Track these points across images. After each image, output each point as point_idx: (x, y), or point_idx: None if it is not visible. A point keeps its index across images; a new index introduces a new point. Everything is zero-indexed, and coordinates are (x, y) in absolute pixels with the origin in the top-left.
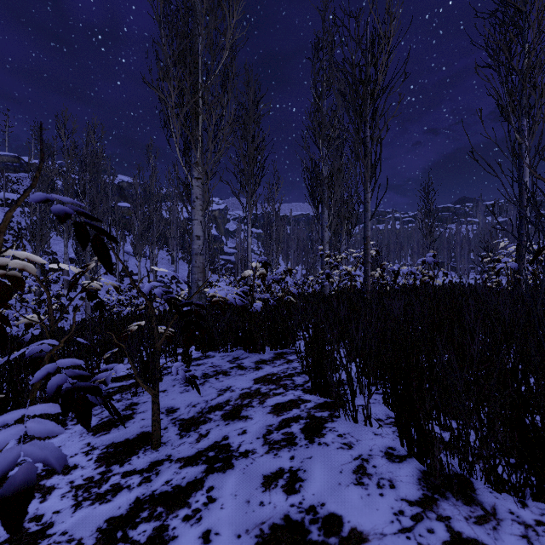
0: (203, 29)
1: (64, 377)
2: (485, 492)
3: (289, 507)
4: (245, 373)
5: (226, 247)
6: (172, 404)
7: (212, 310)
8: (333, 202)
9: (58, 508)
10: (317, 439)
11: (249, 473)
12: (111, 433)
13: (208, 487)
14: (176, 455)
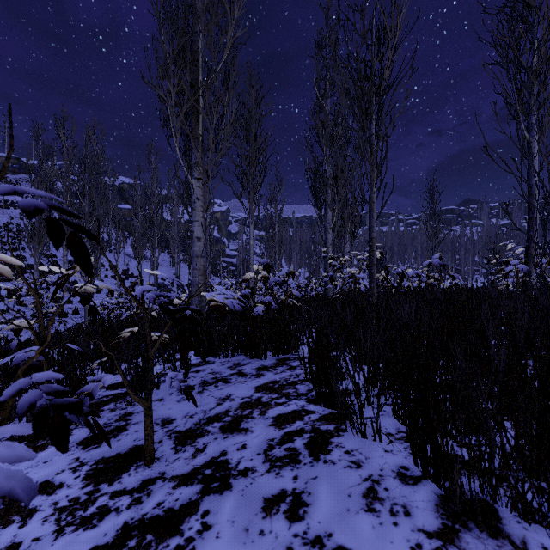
0: (203, 25)
1: (38, 394)
2: (512, 522)
3: (293, 537)
4: (246, 380)
5: (228, 249)
6: (168, 414)
7: (213, 313)
8: (336, 203)
9: (38, 535)
10: (322, 456)
11: (249, 496)
12: (102, 446)
13: (203, 511)
14: (170, 472)
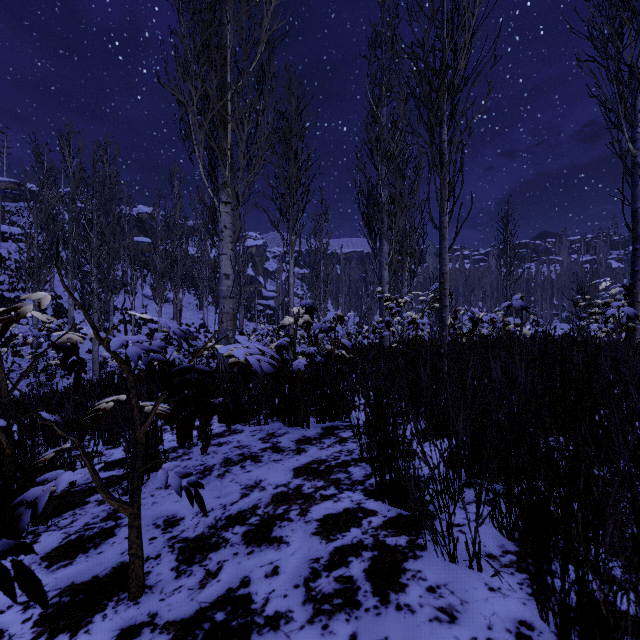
0: (232, 14)
1: None
2: None
3: None
4: (282, 458)
5: (265, 290)
6: (174, 509)
7: None
8: (394, 233)
9: None
10: (393, 597)
11: None
12: (75, 563)
13: None
14: (165, 614)
